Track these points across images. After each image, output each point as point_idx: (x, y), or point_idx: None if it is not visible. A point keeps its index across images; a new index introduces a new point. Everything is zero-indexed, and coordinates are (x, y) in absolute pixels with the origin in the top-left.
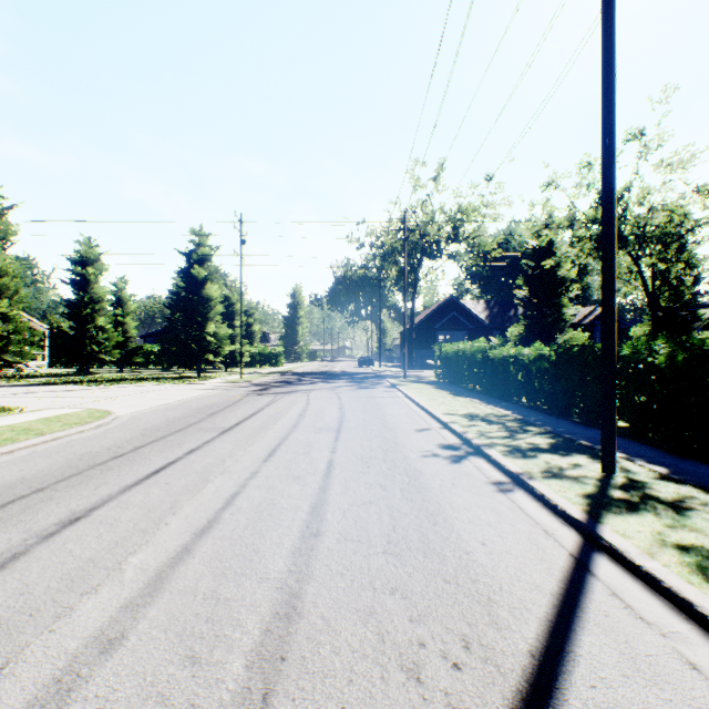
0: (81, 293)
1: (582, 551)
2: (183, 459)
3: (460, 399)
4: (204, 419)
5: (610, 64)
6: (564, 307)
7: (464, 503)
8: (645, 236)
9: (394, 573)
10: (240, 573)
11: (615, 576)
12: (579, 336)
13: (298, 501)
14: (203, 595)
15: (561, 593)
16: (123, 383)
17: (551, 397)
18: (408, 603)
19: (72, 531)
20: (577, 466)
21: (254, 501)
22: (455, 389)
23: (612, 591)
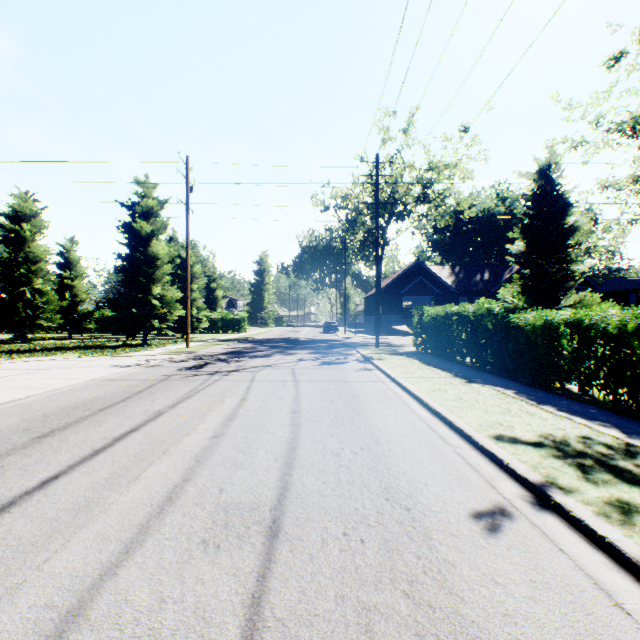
0: (14, 251)
1: None
2: None
3: (481, 389)
4: (1, 456)
5: None
6: (573, 262)
7: None
8: None
9: None
10: None
11: None
12: (595, 297)
13: None
14: None
15: None
16: (34, 356)
17: None
18: None
19: None
20: None
21: None
22: (453, 366)
23: None
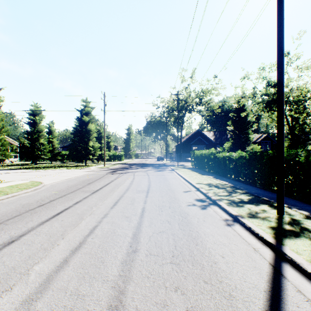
0: (33, 128)
1: (275, 261)
2: (72, 207)
3: (203, 176)
4: (85, 186)
5: (281, 13)
6: (249, 134)
7: (210, 232)
8: (289, 101)
9: (177, 276)
10: (93, 276)
11: (297, 278)
12: (256, 147)
13: (126, 230)
14: (70, 292)
15: (269, 290)
16: (51, 168)
17: (246, 175)
18: (185, 298)
19: (8, 249)
20: (264, 211)
21: (104, 230)
22: (201, 171)
23: (297, 288)
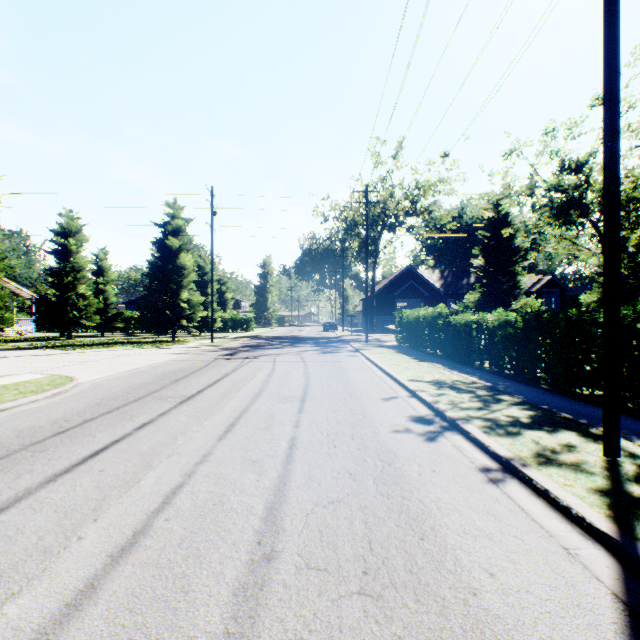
0: (63, 262)
1: (628, 588)
2: (130, 436)
3: (423, 364)
4: (166, 386)
5: None
6: (518, 275)
7: (452, 501)
8: None
9: (377, 638)
10: (154, 639)
11: None
12: (534, 302)
13: (251, 498)
14: None
15: None
16: (99, 348)
17: (518, 363)
18: None
19: None
20: (572, 448)
21: (198, 498)
22: (417, 353)
23: None
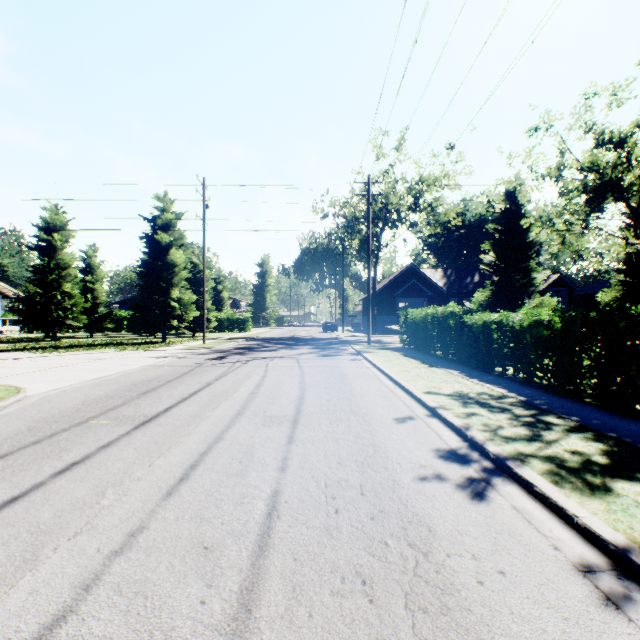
0: (47, 259)
1: None
2: (39, 488)
3: (436, 370)
4: (130, 400)
5: None
6: (533, 271)
7: None
8: None
9: None
10: None
11: None
12: (550, 301)
13: None
14: None
15: None
16: (79, 350)
17: (555, 372)
18: None
19: None
20: None
21: None
22: (425, 357)
23: None
